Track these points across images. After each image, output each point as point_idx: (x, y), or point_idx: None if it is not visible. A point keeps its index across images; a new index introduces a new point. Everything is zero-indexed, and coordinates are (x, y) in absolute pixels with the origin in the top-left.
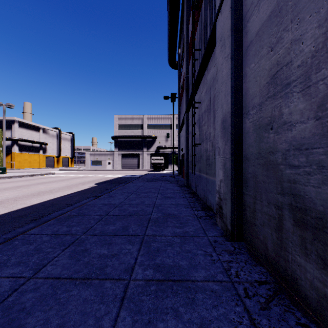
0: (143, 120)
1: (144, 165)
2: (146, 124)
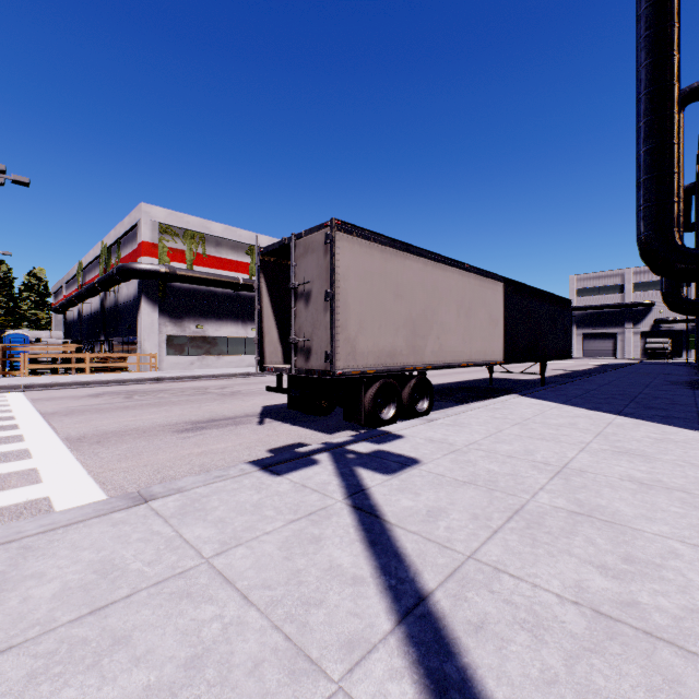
0: (623, 277)
1: (627, 351)
2: (631, 283)
